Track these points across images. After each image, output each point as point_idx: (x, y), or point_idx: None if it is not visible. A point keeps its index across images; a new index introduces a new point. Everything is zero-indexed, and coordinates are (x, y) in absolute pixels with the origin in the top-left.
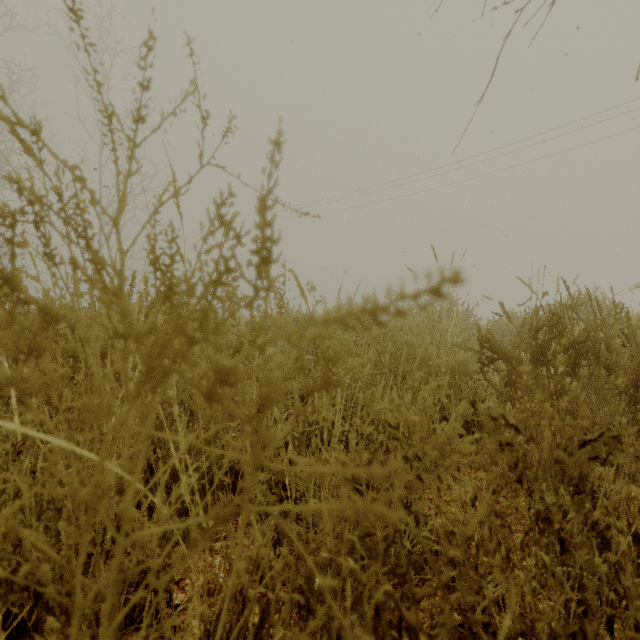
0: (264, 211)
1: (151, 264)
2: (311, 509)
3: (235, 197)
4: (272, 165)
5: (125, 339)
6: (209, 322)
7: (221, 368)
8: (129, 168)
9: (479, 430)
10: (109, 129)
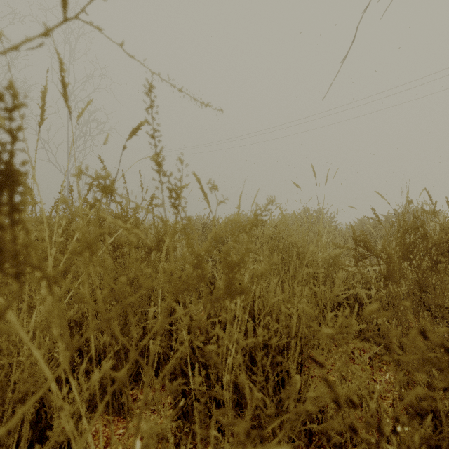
0: None
1: None
2: None
3: None
4: None
5: None
6: None
7: None
8: None
9: None
10: None
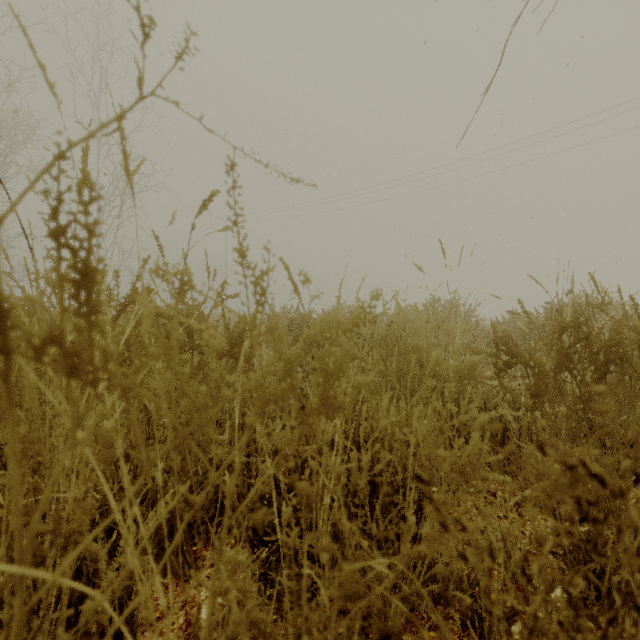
0: None
1: (51, 237)
2: None
3: None
4: None
5: (6, 354)
6: None
7: None
8: None
9: (490, 439)
10: None
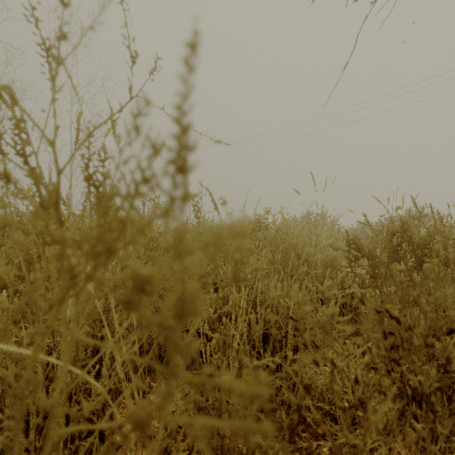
0: (179, 118)
1: (85, 180)
2: (228, 425)
3: (150, 106)
4: (187, 69)
5: None
6: (127, 231)
7: (138, 277)
8: (54, 86)
9: (346, 309)
10: (46, 60)
